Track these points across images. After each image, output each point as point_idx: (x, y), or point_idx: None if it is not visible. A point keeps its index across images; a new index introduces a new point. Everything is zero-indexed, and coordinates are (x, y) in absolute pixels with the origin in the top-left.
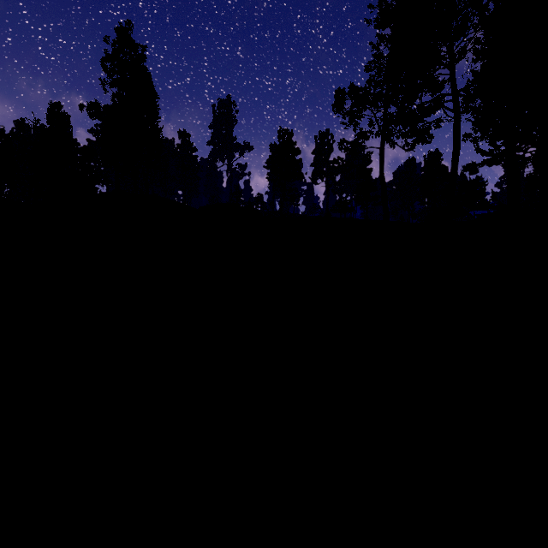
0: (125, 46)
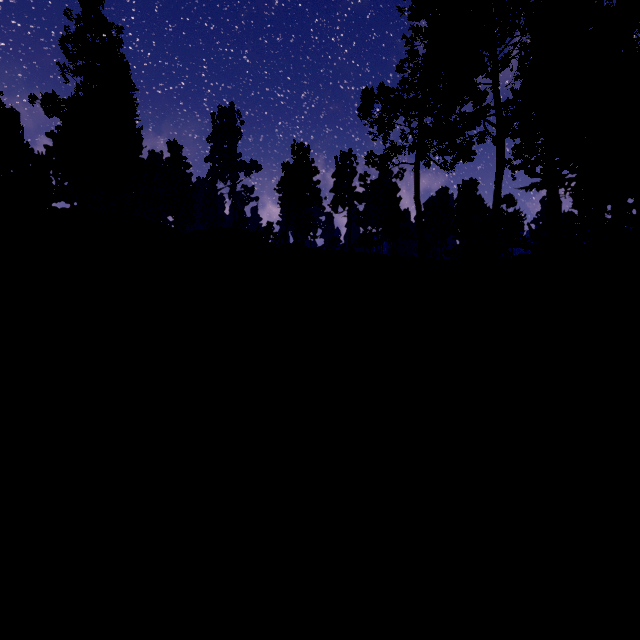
0: (93, 25)
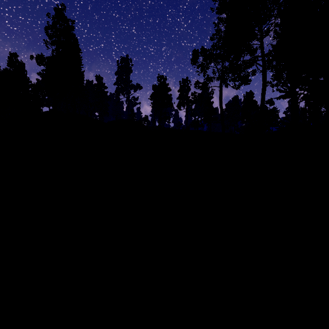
0: (60, 20)
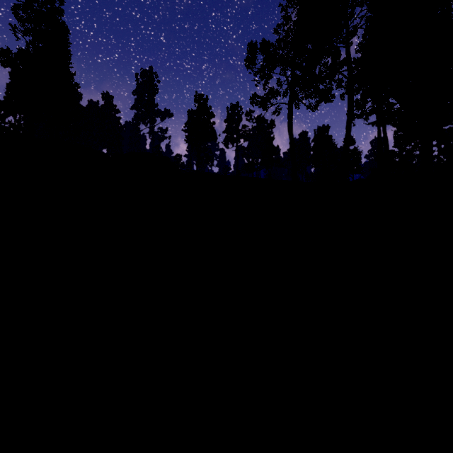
0: None
